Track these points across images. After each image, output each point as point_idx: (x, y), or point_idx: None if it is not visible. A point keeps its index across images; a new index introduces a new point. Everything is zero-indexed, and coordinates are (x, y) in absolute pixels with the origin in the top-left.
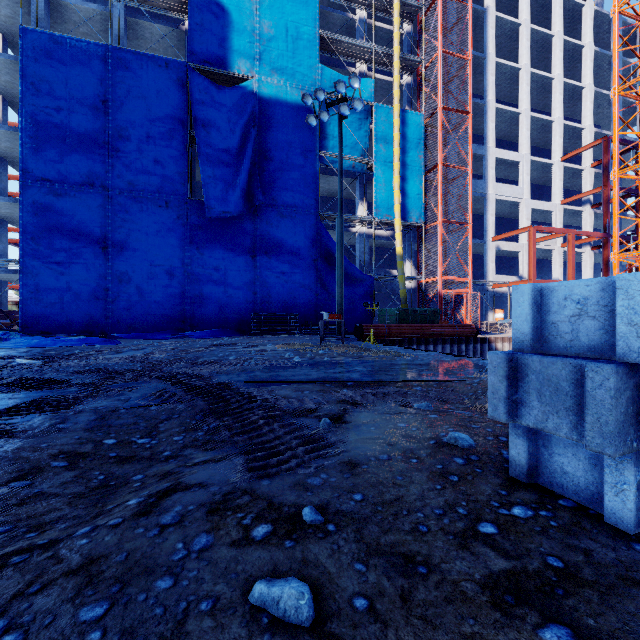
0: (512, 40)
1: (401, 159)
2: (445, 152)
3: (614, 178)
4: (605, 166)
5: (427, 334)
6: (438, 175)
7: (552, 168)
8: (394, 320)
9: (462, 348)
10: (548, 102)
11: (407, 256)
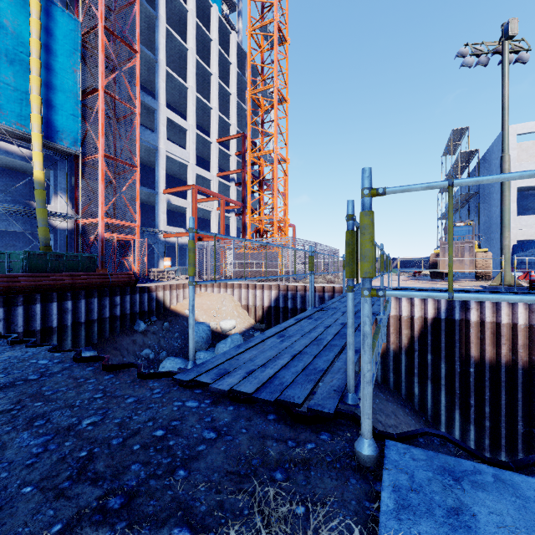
0: (182, 22)
1: (45, 59)
2: (108, 79)
3: (248, 159)
4: (243, 154)
5: (63, 286)
6: (99, 101)
7: (211, 146)
8: (19, 268)
9: (116, 301)
10: (209, 94)
11: (60, 189)
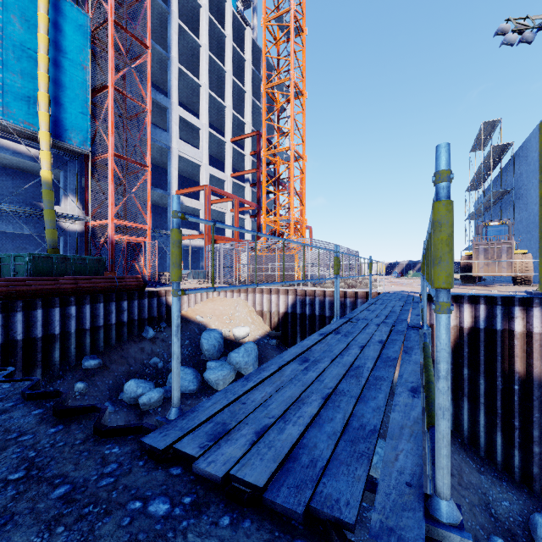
0: (195, 19)
1: (53, 55)
2: (118, 75)
3: (263, 157)
4: (258, 154)
5: (67, 291)
6: (109, 98)
7: (225, 145)
8: (24, 271)
9: (124, 306)
10: (223, 92)
11: (70, 190)
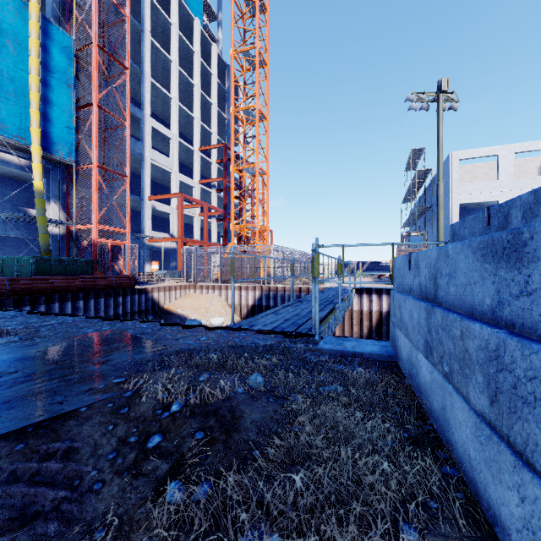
0: (165, 34)
1: (42, 75)
2: (101, 94)
3: (232, 171)
4: (225, 164)
5: (76, 288)
6: (93, 115)
7: (193, 154)
8: (28, 271)
9: (119, 301)
10: (191, 102)
11: (53, 196)
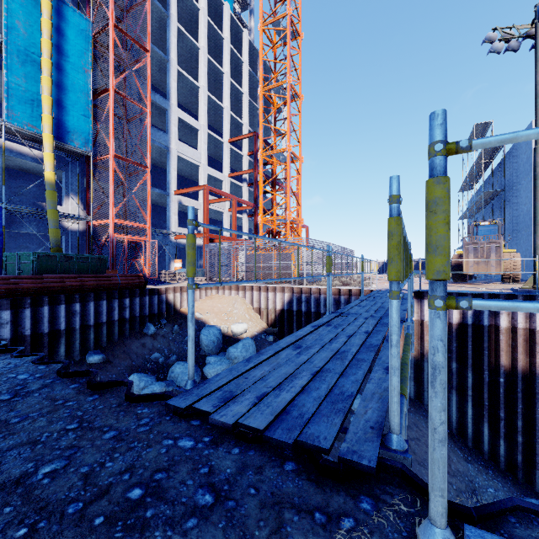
0: (194, 21)
1: (56, 59)
2: (119, 78)
3: (260, 158)
4: (255, 154)
5: (72, 288)
6: (110, 101)
7: (223, 146)
8: (29, 269)
9: (126, 303)
10: (221, 94)
11: (72, 190)
